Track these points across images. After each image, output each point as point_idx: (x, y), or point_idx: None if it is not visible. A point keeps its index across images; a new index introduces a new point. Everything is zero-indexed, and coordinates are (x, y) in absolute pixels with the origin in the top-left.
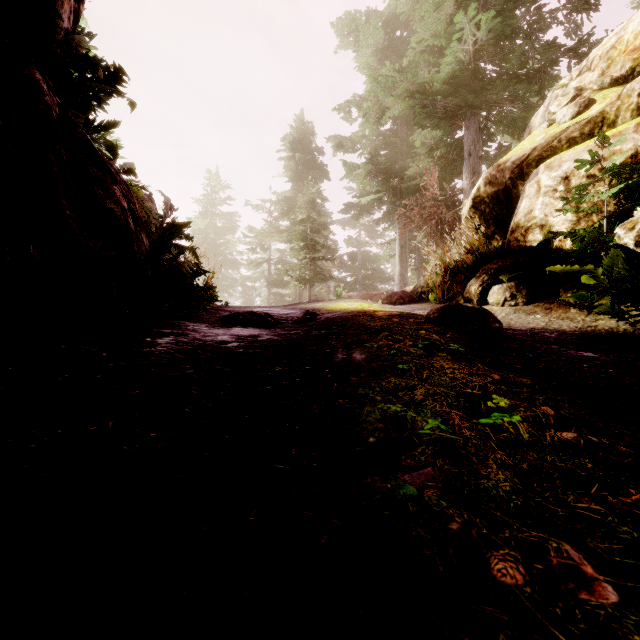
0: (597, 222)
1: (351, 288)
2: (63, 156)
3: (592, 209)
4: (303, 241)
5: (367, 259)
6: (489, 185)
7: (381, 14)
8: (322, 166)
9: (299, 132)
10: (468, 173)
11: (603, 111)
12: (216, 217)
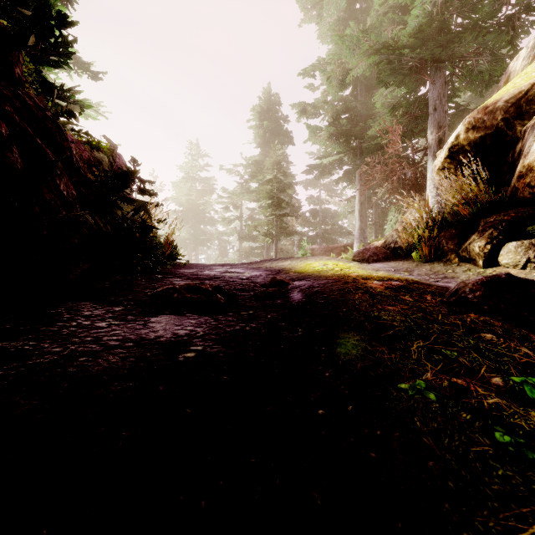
0: None
1: (313, 241)
2: None
3: None
4: (270, 199)
5: (327, 215)
6: (472, 130)
7: None
8: (287, 133)
9: (266, 103)
10: (435, 126)
11: None
12: (196, 181)
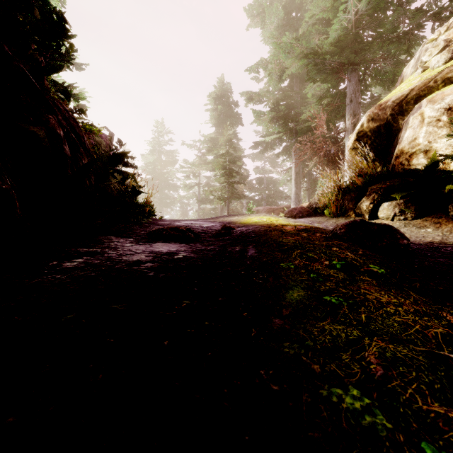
0: None
1: (258, 204)
2: None
3: None
4: (223, 170)
5: (270, 183)
6: (372, 121)
7: (281, 0)
8: (237, 115)
9: (220, 90)
10: (350, 115)
11: None
12: (162, 154)
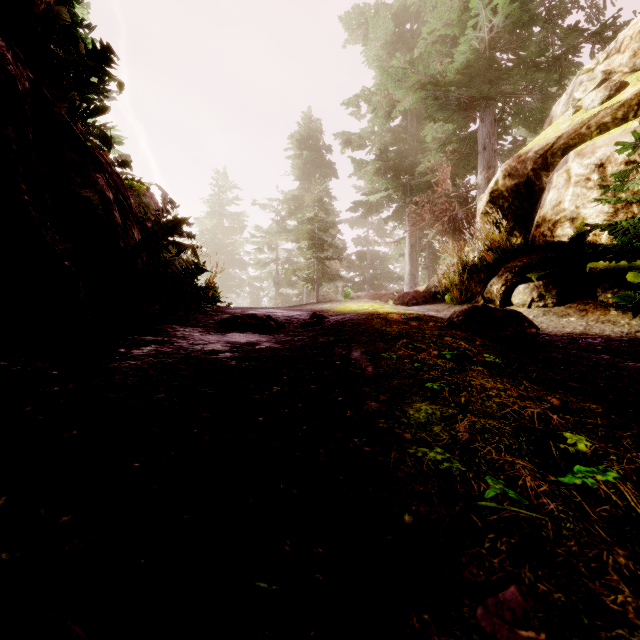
0: (638, 213)
1: (359, 288)
2: (29, 135)
3: (637, 198)
4: (310, 240)
5: (376, 258)
6: (508, 178)
7: (390, 7)
8: (330, 164)
9: (306, 130)
10: (483, 167)
11: (639, 93)
12: (224, 217)
